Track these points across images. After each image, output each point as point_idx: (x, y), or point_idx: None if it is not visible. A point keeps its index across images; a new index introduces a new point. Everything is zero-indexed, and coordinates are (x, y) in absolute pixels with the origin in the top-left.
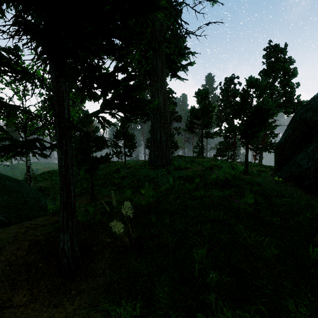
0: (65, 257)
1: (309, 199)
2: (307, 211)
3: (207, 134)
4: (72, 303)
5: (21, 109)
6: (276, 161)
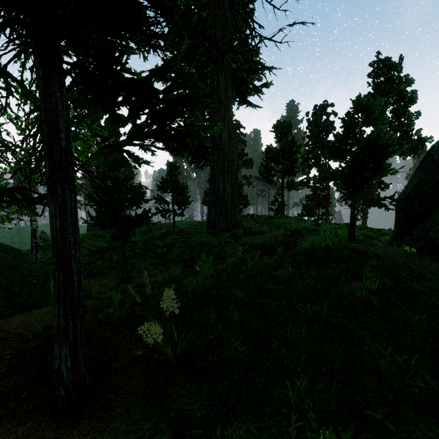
0: (62, 385)
1: None
2: None
3: (290, 185)
4: None
5: None
6: (398, 222)
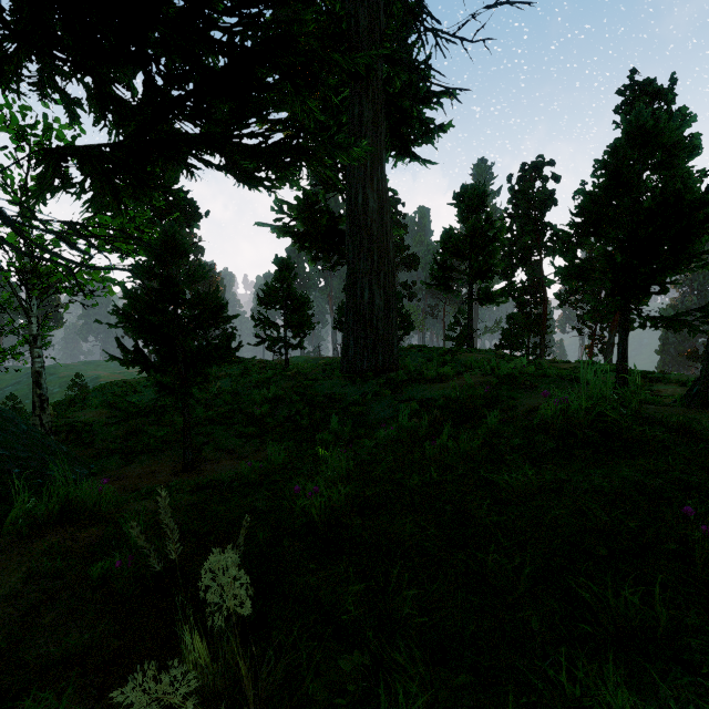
0: None
1: None
2: None
3: (485, 295)
4: None
5: None
6: None
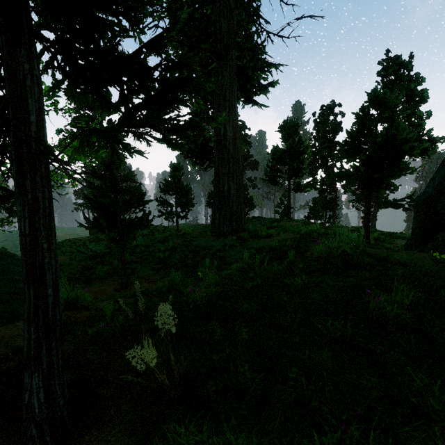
0: (33, 423)
1: None
2: None
3: (297, 186)
4: None
5: None
6: (418, 224)
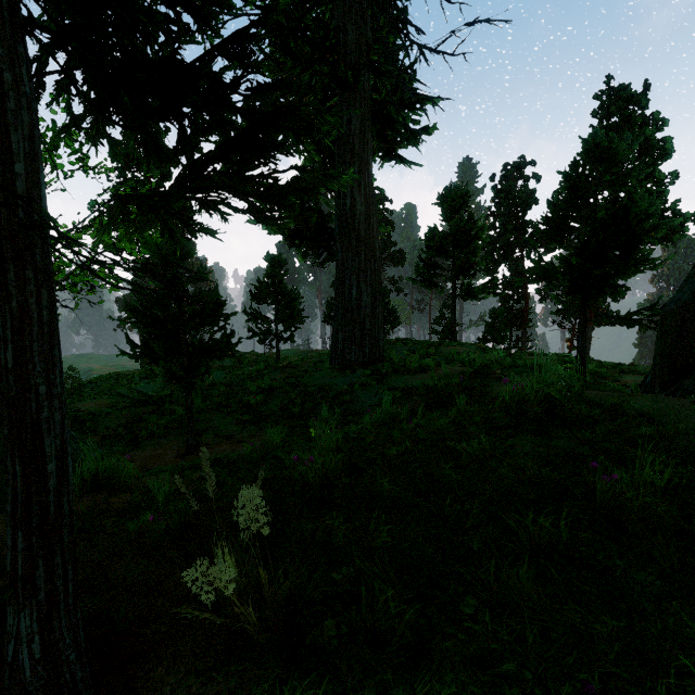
0: (21, 694)
1: None
2: None
3: (467, 291)
4: None
5: None
6: (665, 351)
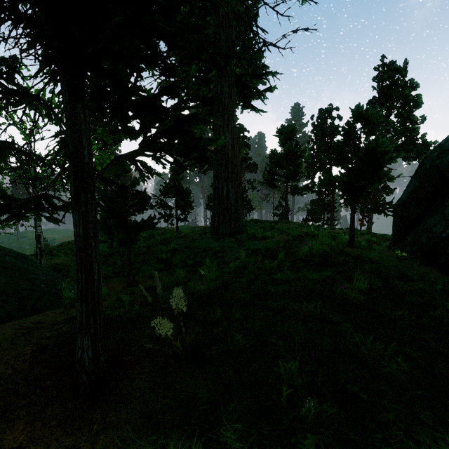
0: (84, 372)
1: (448, 284)
2: (447, 303)
3: (294, 190)
4: (93, 445)
5: (13, 146)
6: (395, 227)
